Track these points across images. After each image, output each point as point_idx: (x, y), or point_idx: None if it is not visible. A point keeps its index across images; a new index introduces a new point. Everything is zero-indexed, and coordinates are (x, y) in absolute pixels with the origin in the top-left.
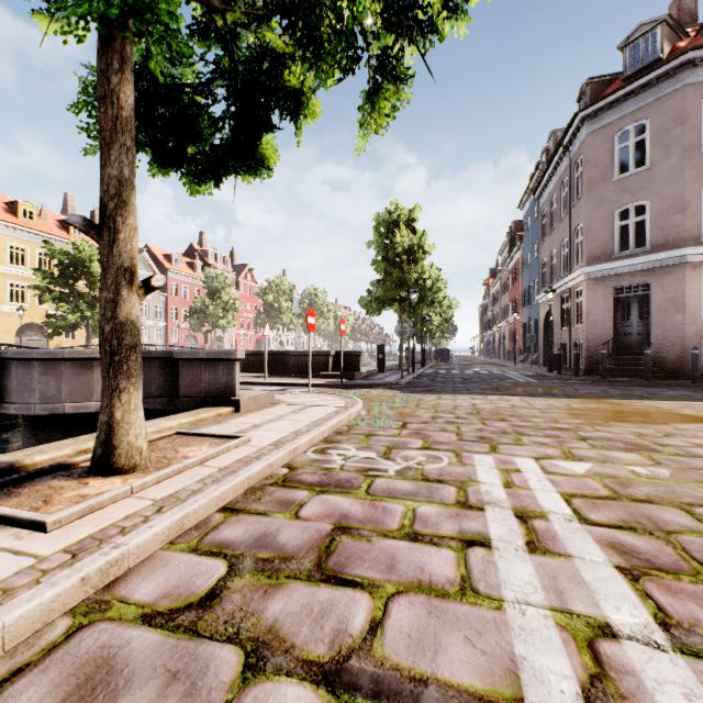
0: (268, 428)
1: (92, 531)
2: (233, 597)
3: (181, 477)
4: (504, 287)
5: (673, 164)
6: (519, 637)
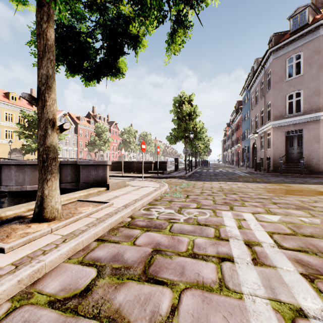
0: (122, 198)
1: (28, 252)
2: (98, 290)
3: (77, 223)
4: (233, 131)
5: (314, 73)
6: (253, 317)
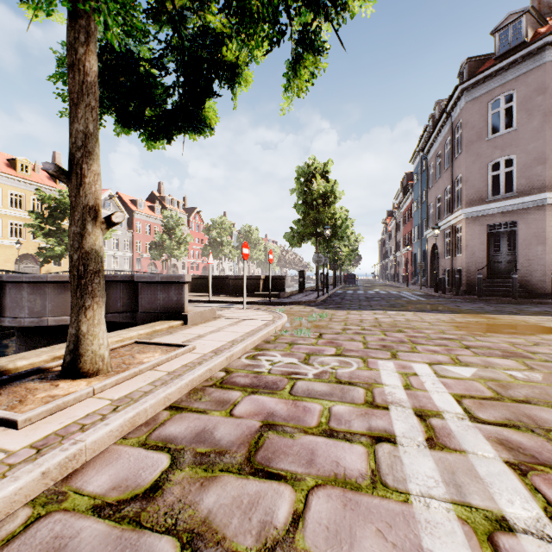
0: (210, 338)
1: (57, 428)
2: (173, 489)
3: (136, 380)
4: (399, 225)
5: (536, 125)
6: (425, 530)
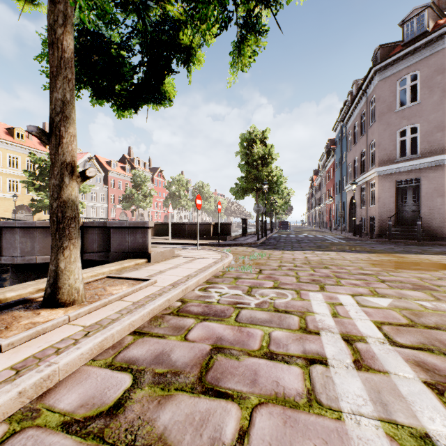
0: (169, 274)
1: (35, 351)
2: (134, 406)
3: (106, 309)
4: (323, 181)
5: (436, 99)
6: None
